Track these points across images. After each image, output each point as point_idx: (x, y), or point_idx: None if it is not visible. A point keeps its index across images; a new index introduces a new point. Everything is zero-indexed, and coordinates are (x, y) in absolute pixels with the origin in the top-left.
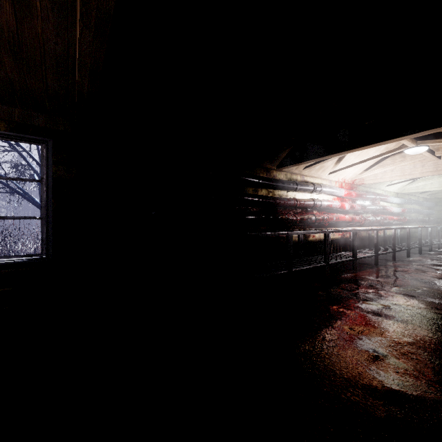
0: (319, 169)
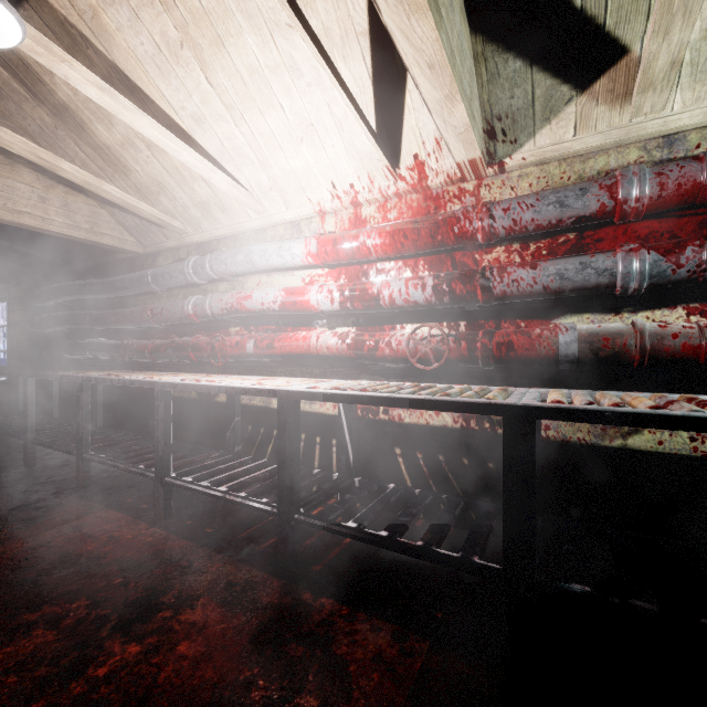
0: (209, 213)
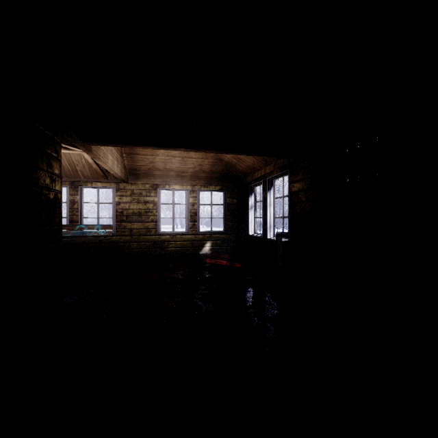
0: None
